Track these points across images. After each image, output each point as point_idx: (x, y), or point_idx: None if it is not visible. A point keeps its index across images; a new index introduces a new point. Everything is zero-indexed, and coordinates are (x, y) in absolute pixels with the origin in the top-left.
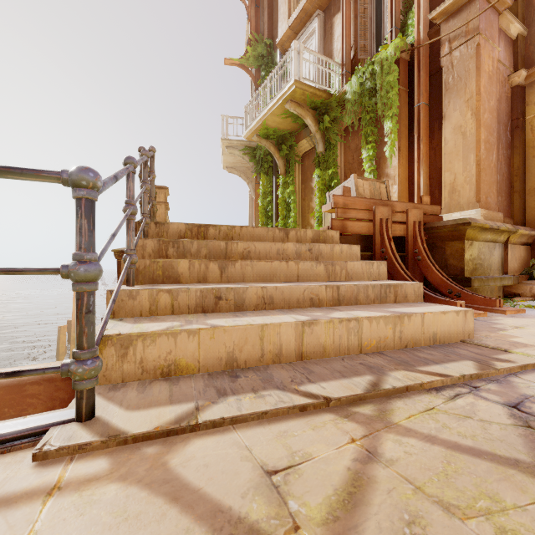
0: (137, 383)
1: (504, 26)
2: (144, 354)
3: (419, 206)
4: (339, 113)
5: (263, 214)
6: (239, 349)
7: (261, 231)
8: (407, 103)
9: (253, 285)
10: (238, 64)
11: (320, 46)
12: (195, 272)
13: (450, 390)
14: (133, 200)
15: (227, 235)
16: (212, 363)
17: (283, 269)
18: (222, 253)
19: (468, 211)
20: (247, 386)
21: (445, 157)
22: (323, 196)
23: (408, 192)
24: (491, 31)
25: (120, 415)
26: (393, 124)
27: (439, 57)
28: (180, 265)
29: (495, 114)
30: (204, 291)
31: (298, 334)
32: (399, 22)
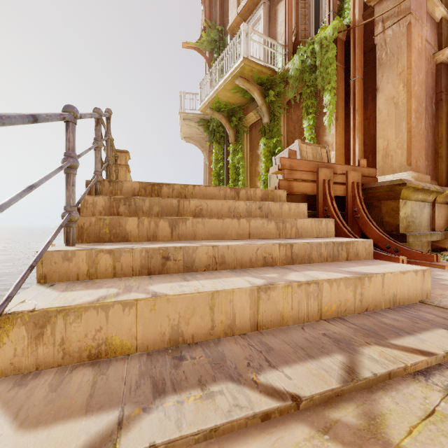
0: (55, 371)
1: (430, 9)
2: (65, 333)
3: (357, 169)
4: (283, 88)
5: (216, 178)
6: (185, 322)
7: (213, 189)
8: (343, 78)
9: (204, 244)
10: (194, 48)
11: (265, 30)
12: (144, 229)
13: (441, 376)
14: (73, 152)
15: (180, 193)
16: (153, 339)
17: (235, 227)
18: (174, 211)
19: (400, 174)
20: (192, 376)
21: (378, 125)
22: (268, 161)
23: (344, 157)
24: (420, 12)
25: (4, 443)
26: (331, 96)
27: (372, 36)
28: (128, 222)
29: (423, 87)
30: (150, 251)
31: (253, 301)
32: (336, 6)
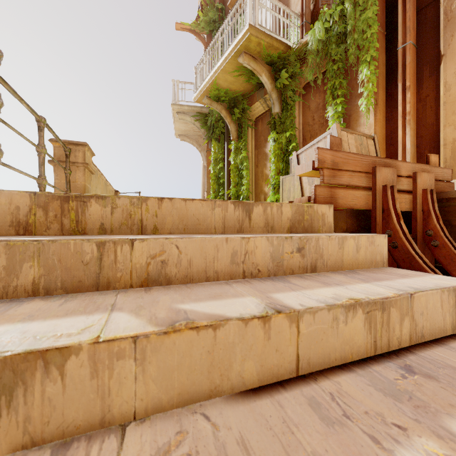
0: None
1: None
2: None
3: (427, 169)
4: (298, 68)
5: (215, 181)
6: None
7: (200, 206)
8: (384, 48)
9: None
10: (189, 29)
11: None
12: None
13: None
14: None
15: (130, 215)
16: None
17: (254, 345)
18: (88, 272)
19: None
20: None
21: (445, 107)
22: (279, 161)
23: (385, 155)
24: None
25: None
26: (371, 70)
27: None
28: None
29: None
30: None
31: None
32: None
